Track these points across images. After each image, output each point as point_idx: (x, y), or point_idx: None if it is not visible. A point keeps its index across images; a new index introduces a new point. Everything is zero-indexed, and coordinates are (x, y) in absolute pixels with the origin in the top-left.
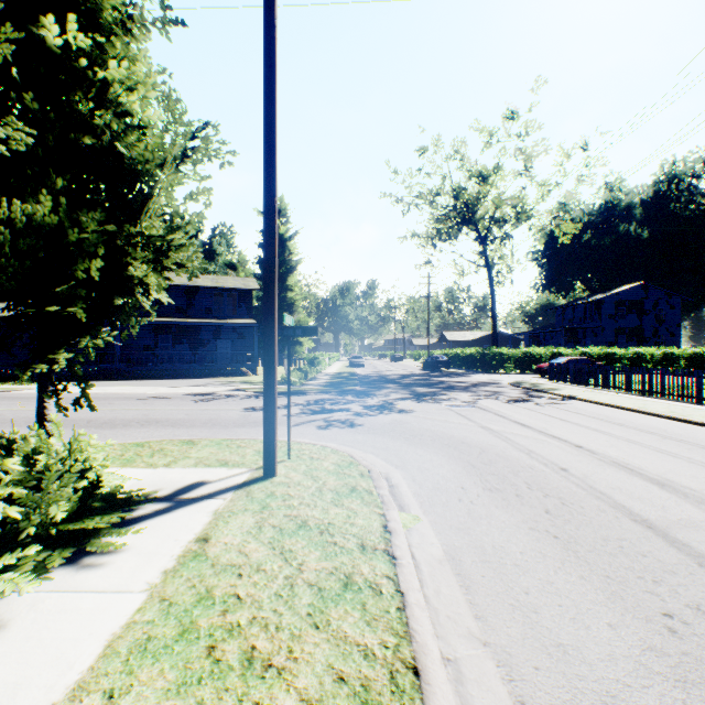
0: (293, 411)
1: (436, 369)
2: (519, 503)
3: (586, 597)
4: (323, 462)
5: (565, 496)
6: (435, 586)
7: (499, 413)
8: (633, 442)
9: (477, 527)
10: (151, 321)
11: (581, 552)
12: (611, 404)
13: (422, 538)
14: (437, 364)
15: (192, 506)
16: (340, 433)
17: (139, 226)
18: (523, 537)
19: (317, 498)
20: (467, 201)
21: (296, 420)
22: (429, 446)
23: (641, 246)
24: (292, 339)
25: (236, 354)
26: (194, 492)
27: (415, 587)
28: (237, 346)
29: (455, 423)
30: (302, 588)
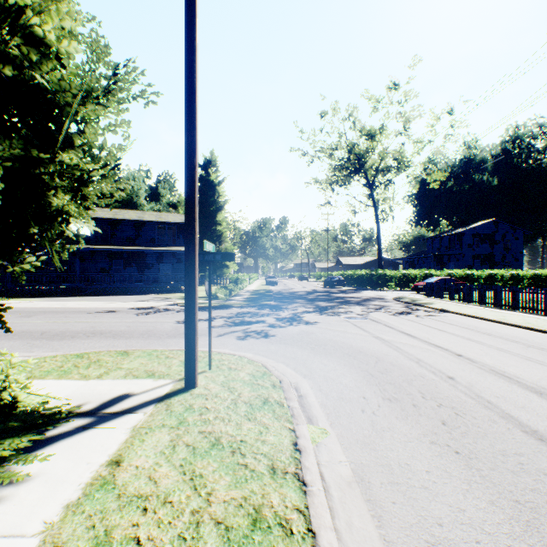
0: (218, 323)
1: (334, 287)
2: (417, 414)
3: (502, 530)
4: (239, 372)
5: (457, 405)
6: (347, 517)
7: (388, 324)
8: (504, 350)
9: (382, 441)
10: (105, 248)
11: (484, 470)
12: (478, 316)
13: (330, 454)
14: (335, 282)
15: (112, 421)
16: (256, 343)
17: (64, 157)
18: (427, 452)
19: (232, 411)
20: (358, 154)
21: (220, 331)
22: (332, 355)
23: (492, 191)
24: (220, 263)
25: (175, 275)
26: (117, 406)
27: (327, 524)
28: (176, 268)
29: (352, 333)
30: (208, 528)
